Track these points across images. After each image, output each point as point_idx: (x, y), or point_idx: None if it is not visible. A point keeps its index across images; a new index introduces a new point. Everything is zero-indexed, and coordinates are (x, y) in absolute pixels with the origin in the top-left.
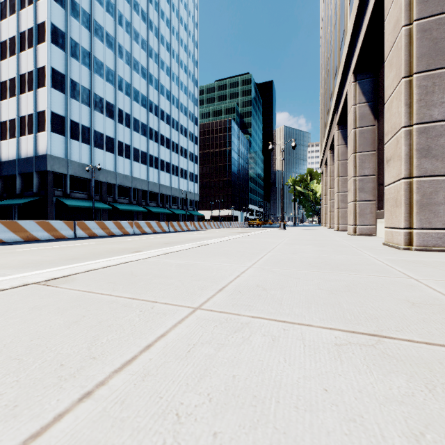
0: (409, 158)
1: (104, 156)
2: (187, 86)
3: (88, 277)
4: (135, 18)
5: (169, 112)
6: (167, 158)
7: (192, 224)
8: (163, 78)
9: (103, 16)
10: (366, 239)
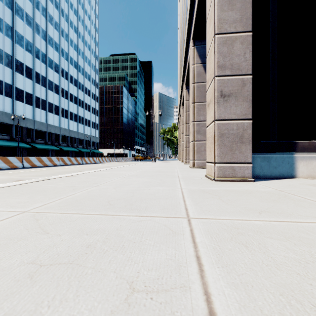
0: (194, 134)
1: (24, 107)
2: (90, 60)
3: (80, 175)
4: (50, 5)
5: (76, 77)
6: (75, 111)
7: (98, 159)
8: (72, 52)
9: (23, 0)
10: (187, 165)
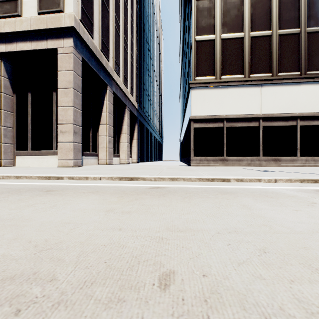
0: (1, 137)
1: None
2: None
3: None
4: None
5: None
6: None
7: None
8: None
9: None
10: None
